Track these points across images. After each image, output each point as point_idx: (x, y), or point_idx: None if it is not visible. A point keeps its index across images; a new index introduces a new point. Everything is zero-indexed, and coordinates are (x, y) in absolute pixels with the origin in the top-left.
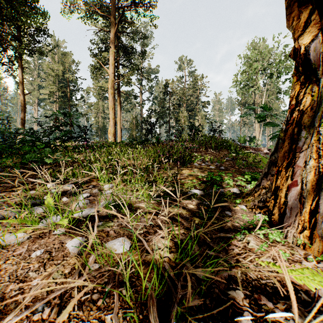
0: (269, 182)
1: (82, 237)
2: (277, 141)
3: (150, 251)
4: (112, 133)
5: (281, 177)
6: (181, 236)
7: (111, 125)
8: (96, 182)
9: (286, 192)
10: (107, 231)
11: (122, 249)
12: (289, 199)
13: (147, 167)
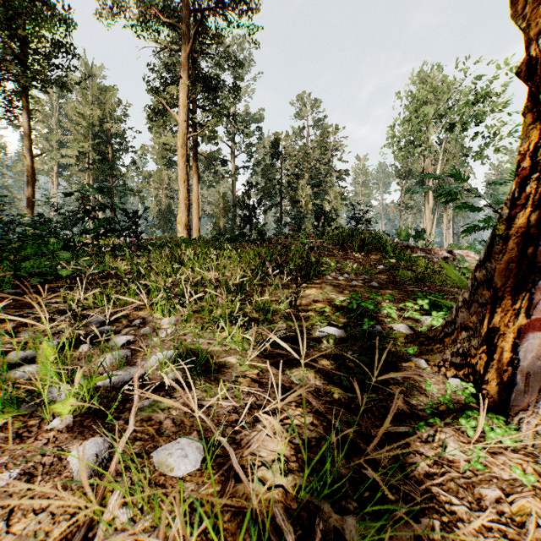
0: (474, 319)
1: (104, 439)
2: (490, 239)
3: (243, 476)
4: (183, 224)
5: (502, 311)
6: (308, 430)
7: (182, 209)
8: (149, 313)
9: (514, 341)
10: (158, 422)
11: (186, 466)
12: (522, 355)
13: (241, 285)
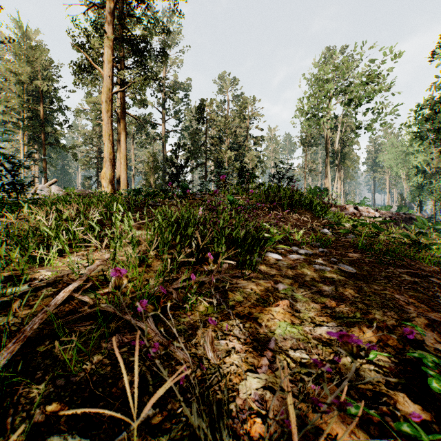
0: None
1: None
2: None
3: None
4: (108, 179)
5: None
6: None
7: (106, 164)
8: None
9: None
10: None
11: None
12: None
13: None
